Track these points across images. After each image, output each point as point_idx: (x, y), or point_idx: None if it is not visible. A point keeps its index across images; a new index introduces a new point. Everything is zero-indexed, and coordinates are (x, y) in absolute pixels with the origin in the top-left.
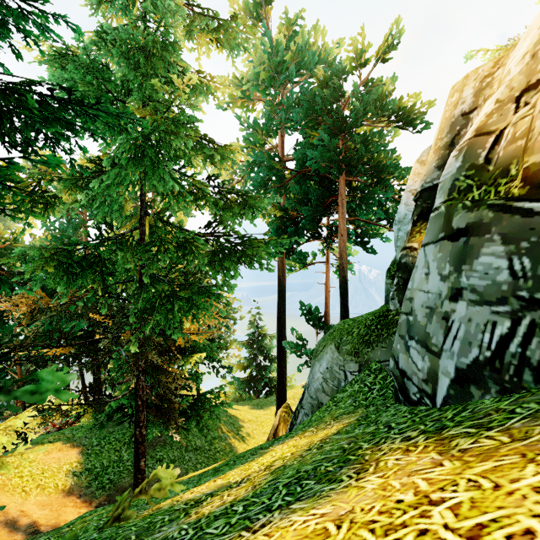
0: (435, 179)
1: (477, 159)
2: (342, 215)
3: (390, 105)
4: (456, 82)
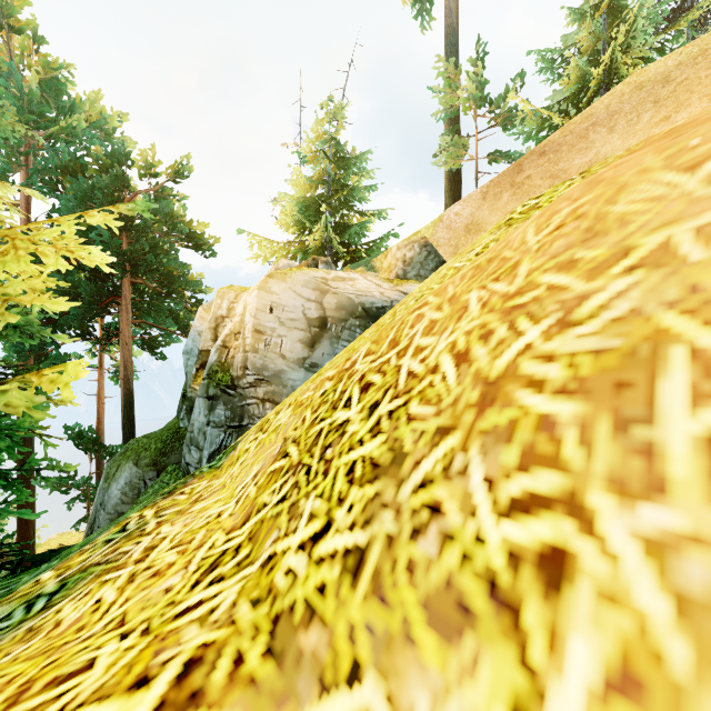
0: (209, 346)
1: (221, 359)
2: (128, 321)
3: (181, 222)
4: (221, 290)
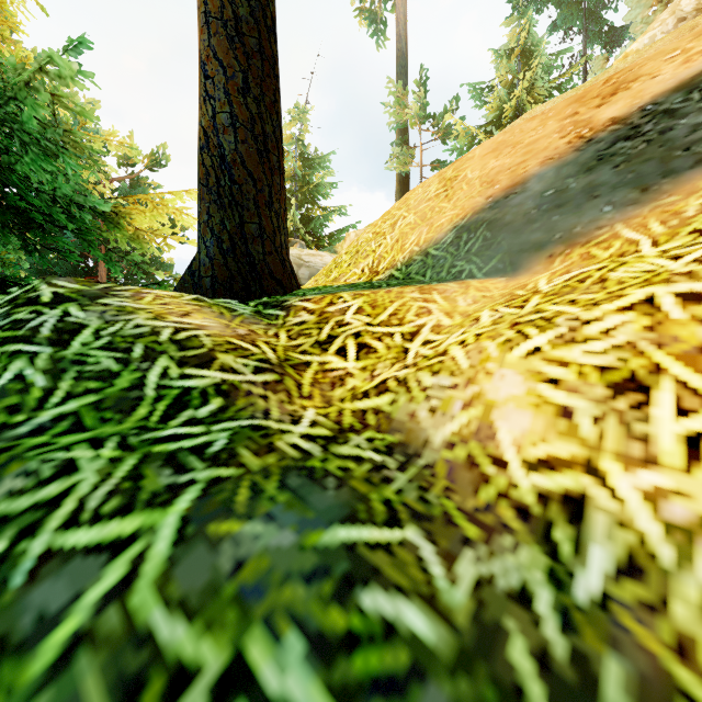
0: None
1: None
2: None
3: None
4: None
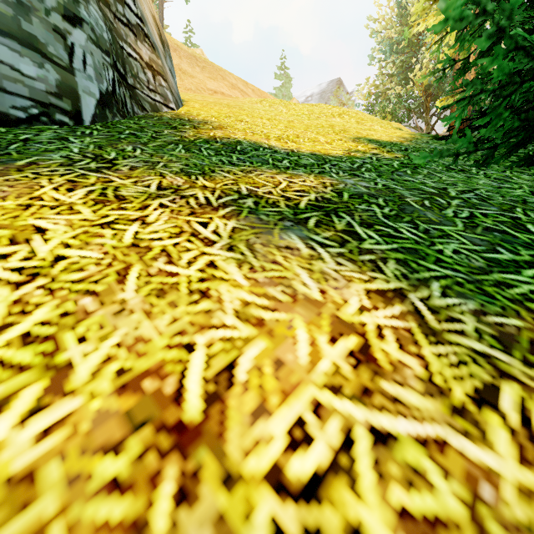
0: None
1: None
2: None
3: None
4: None
